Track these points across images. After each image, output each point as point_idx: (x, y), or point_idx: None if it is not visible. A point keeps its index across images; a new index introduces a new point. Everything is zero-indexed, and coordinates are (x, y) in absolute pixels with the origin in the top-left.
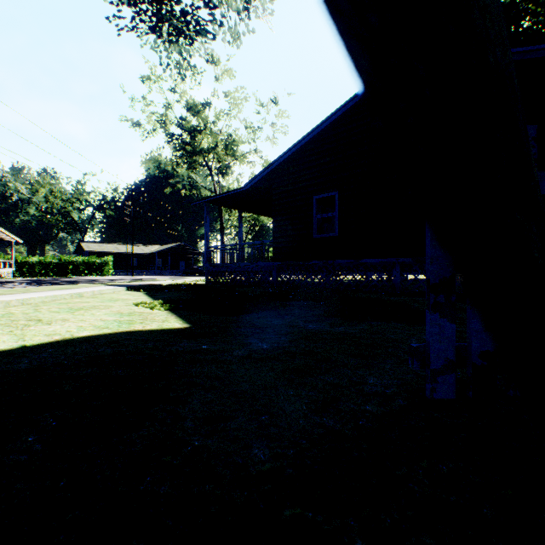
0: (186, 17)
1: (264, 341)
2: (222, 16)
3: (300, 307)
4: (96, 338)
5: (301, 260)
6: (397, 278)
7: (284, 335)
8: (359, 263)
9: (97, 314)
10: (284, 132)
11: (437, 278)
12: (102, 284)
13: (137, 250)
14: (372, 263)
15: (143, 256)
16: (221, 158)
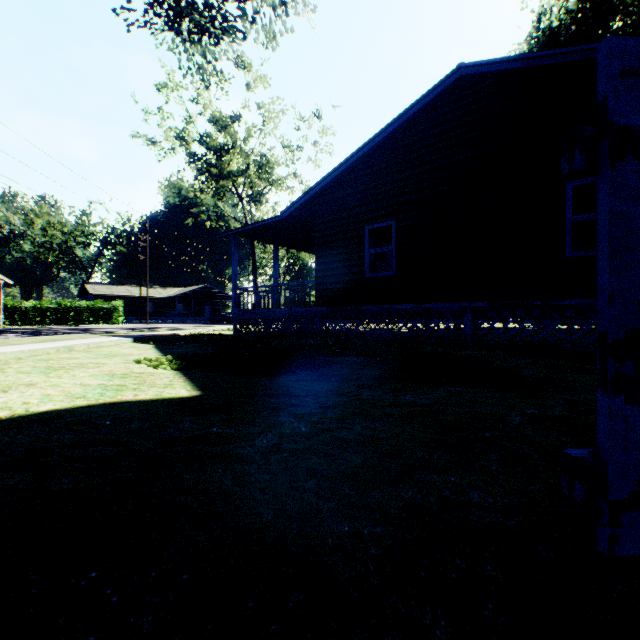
0: (211, 11)
1: (302, 420)
2: (255, 12)
3: (350, 365)
4: (59, 415)
5: (349, 304)
6: (468, 326)
7: (331, 408)
8: (422, 308)
9: (79, 376)
10: (329, 152)
11: (620, 331)
12: (104, 335)
13: (153, 294)
14: (437, 308)
15: (161, 301)
16: (254, 184)
